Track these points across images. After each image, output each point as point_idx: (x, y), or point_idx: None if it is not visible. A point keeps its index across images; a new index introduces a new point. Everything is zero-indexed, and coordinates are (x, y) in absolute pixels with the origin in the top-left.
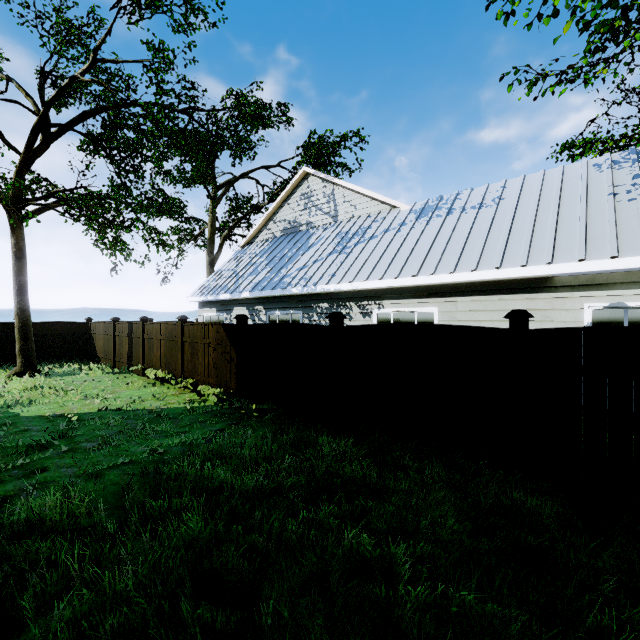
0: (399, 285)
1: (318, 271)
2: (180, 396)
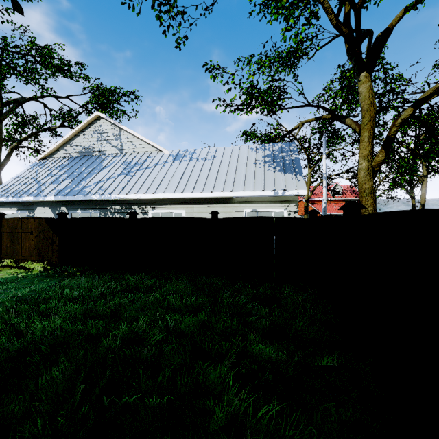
0: (164, 197)
1: (112, 185)
2: (4, 271)
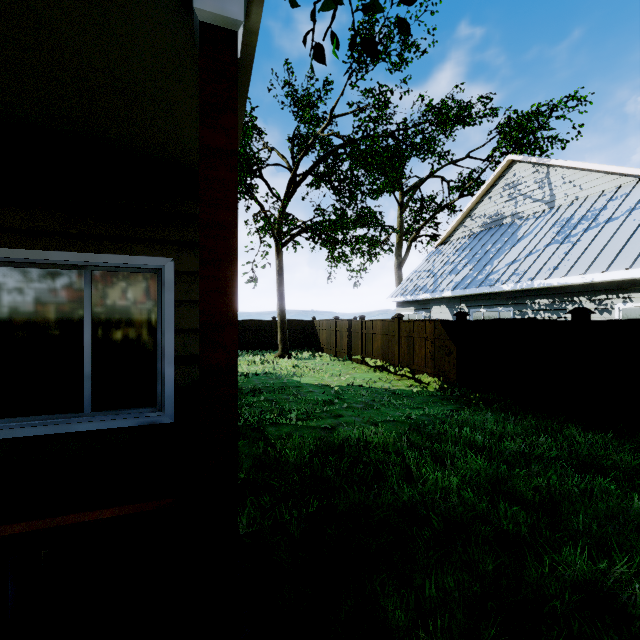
0: None
1: (533, 265)
2: (401, 381)
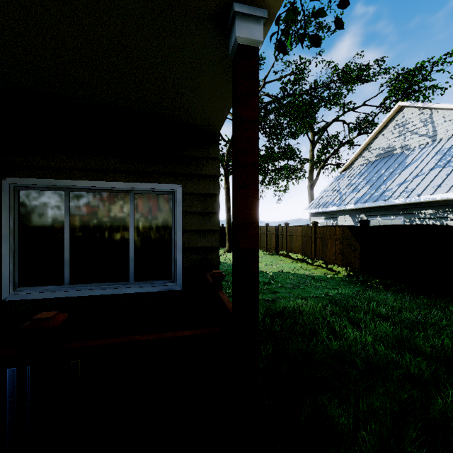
0: None
1: (420, 184)
2: (317, 270)
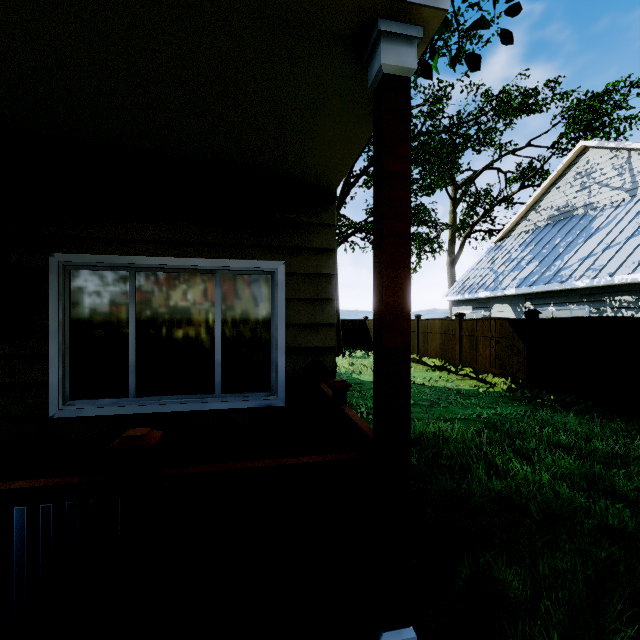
0: None
1: (613, 259)
2: (464, 381)
